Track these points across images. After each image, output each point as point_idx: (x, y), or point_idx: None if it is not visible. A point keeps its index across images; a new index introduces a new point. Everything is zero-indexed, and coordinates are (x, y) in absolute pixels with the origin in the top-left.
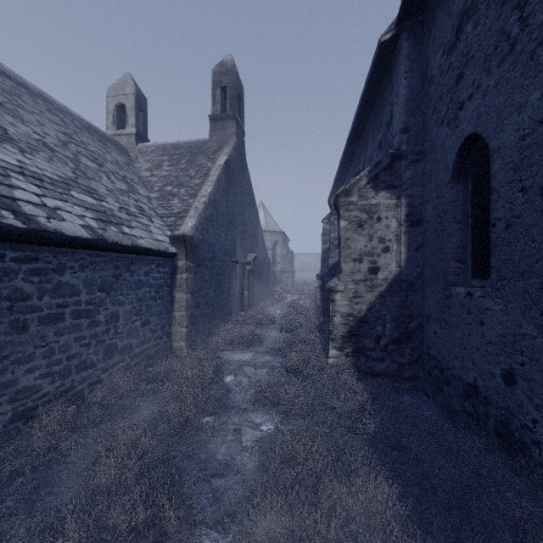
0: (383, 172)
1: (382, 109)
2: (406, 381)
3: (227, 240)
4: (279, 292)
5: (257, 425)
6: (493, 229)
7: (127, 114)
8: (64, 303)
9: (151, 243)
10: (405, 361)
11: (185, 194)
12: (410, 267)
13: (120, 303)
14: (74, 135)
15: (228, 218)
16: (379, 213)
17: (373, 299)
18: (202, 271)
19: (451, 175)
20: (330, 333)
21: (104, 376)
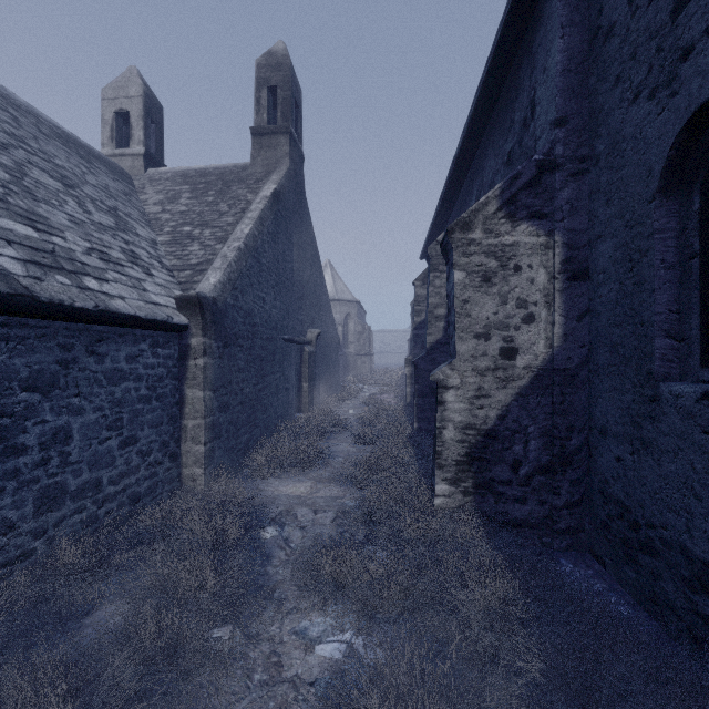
0: (525, 191)
1: (513, 103)
2: (563, 535)
3: (276, 308)
4: (353, 382)
5: (313, 642)
6: None
7: (132, 126)
8: None
9: (138, 308)
10: (562, 503)
11: (210, 237)
12: (569, 348)
13: (73, 410)
14: (30, 140)
15: (278, 276)
16: (518, 258)
17: (508, 399)
18: (233, 355)
19: (659, 183)
20: (437, 455)
21: (37, 544)
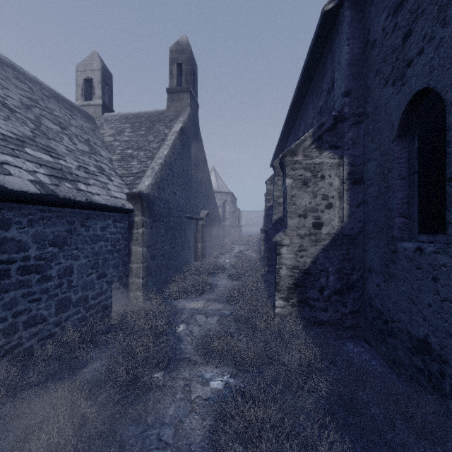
0: (327, 133)
1: (322, 78)
2: (348, 329)
3: (182, 198)
4: (228, 243)
5: (207, 380)
6: (450, 183)
7: (94, 88)
8: (10, 259)
9: (107, 200)
10: (348, 311)
11: (143, 157)
12: (352, 222)
13: (74, 257)
14: (40, 101)
15: (183, 179)
16: (323, 171)
17: (317, 252)
18: (158, 226)
19: (397, 132)
20: (277, 284)
21: (57, 329)
